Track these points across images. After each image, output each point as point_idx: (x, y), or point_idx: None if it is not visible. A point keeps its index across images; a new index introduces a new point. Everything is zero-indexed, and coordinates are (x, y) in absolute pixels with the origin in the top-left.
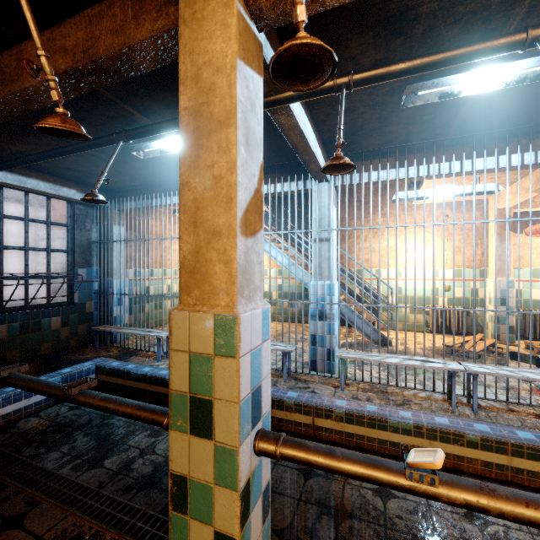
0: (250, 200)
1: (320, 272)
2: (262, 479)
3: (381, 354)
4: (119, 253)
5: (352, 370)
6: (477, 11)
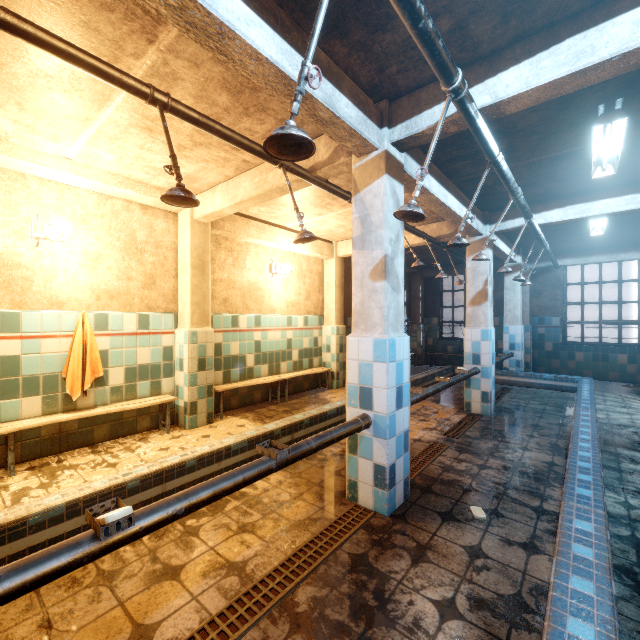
0: (476, 294)
1: None
2: (481, 386)
3: None
4: None
5: None
6: (529, 170)
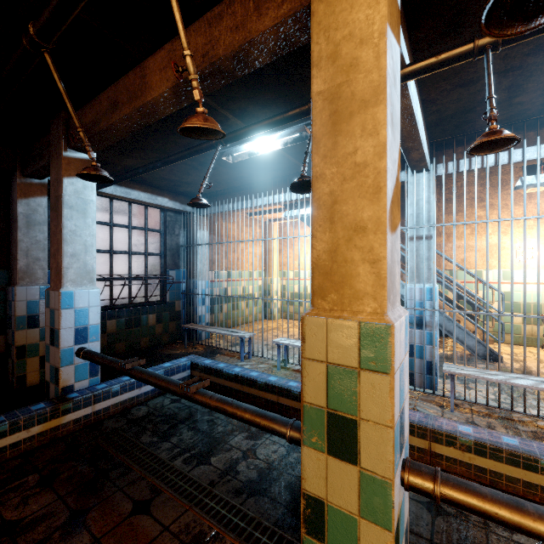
0: (393, 189)
1: (417, 274)
2: (404, 516)
3: (504, 373)
4: (202, 256)
5: (457, 388)
6: None
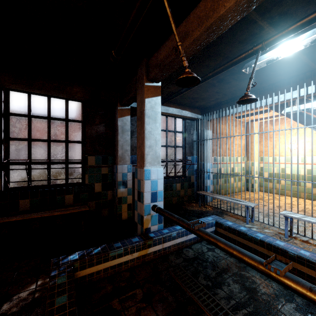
0: None
1: None
2: None
3: None
4: (208, 147)
5: None
6: None
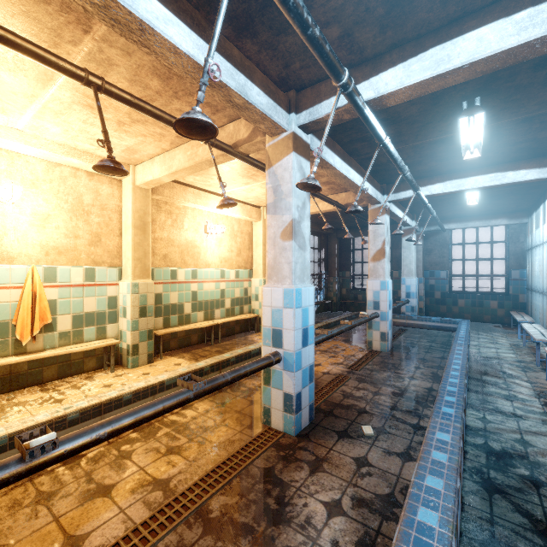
0: (376, 252)
1: None
2: (380, 328)
3: None
4: None
5: None
6: (415, 151)
